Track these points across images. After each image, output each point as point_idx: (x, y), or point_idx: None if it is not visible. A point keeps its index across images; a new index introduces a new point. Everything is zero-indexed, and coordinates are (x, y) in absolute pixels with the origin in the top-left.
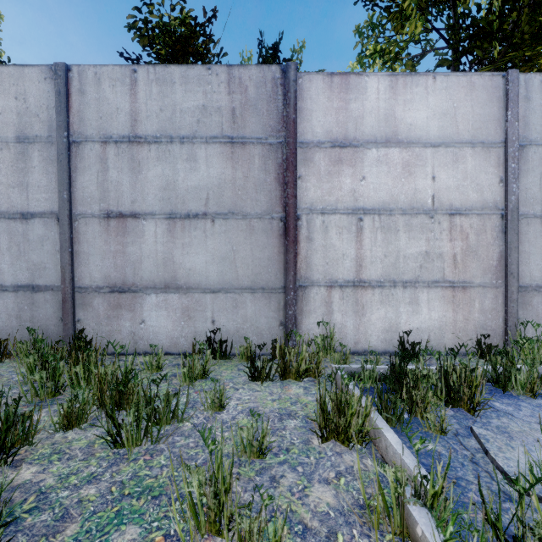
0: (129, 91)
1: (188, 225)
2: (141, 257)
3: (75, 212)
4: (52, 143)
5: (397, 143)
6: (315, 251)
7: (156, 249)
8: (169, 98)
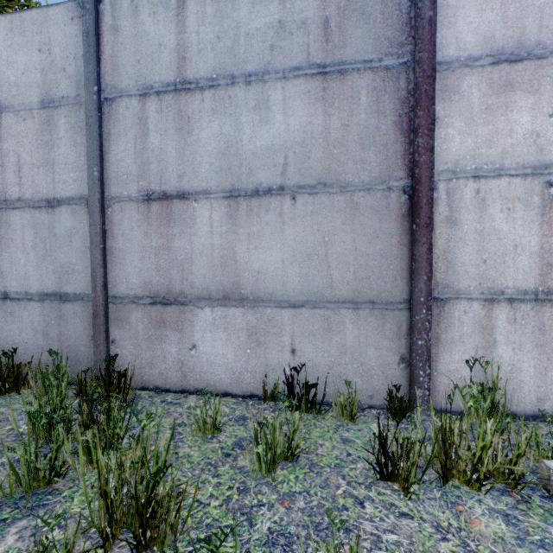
0: (174, 17)
1: (256, 206)
2: (192, 255)
3: (108, 194)
4: (81, 104)
5: None
6: (462, 242)
7: (211, 243)
8: (230, 19)
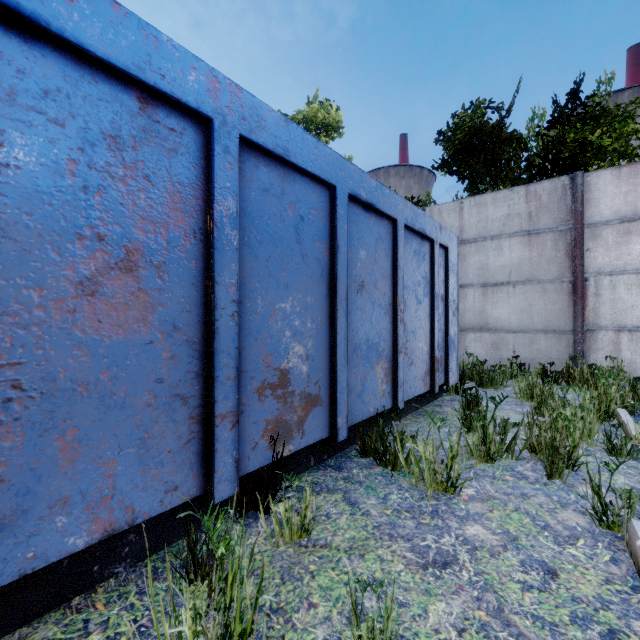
0: (458, 215)
1: (496, 290)
2: (465, 311)
3: None
4: None
5: None
6: (602, 304)
7: (474, 306)
8: (484, 214)
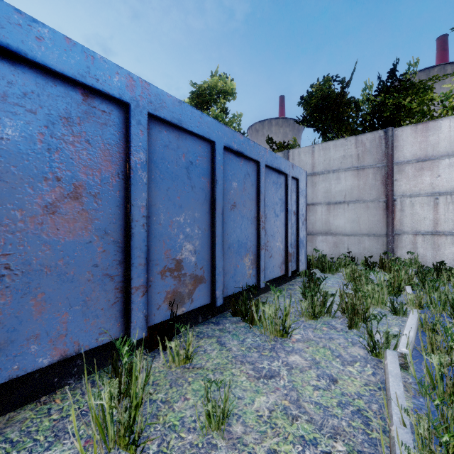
0: (311, 155)
1: (336, 207)
2: (315, 221)
3: None
4: None
5: None
6: (405, 216)
7: (321, 217)
8: (328, 155)
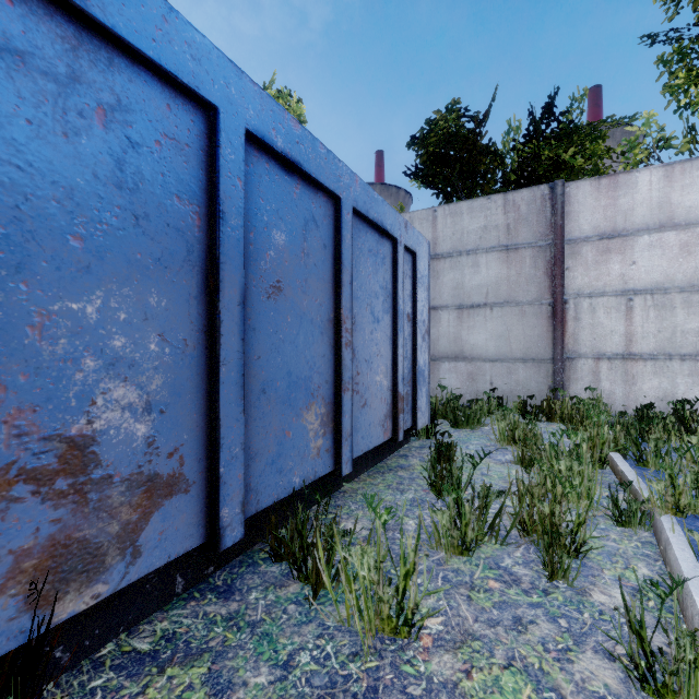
0: (431, 225)
1: (472, 313)
2: (438, 337)
3: None
4: None
5: (673, 227)
6: (582, 329)
7: (449, 331)
8: (459, 225)
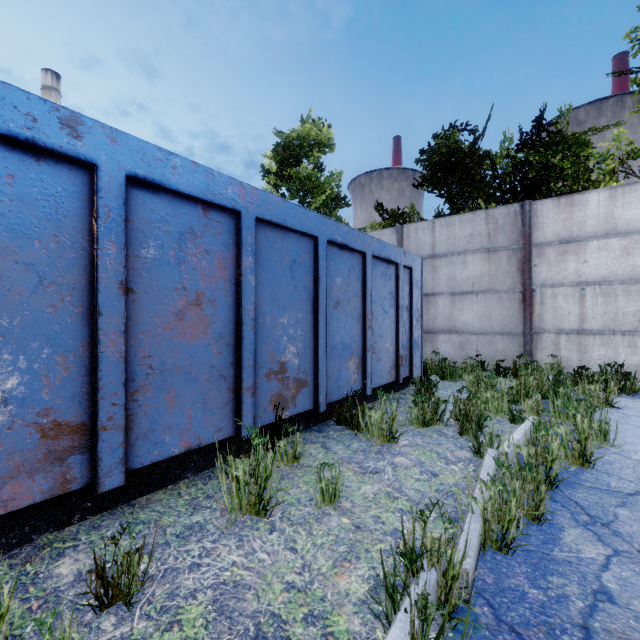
0: (431, 232)
1: (462, 298)
2: (436, 316)
3: None
4: None
5: (616, 235)
6: (546, 311)
7: (444, 311)
8: (452, 233)
